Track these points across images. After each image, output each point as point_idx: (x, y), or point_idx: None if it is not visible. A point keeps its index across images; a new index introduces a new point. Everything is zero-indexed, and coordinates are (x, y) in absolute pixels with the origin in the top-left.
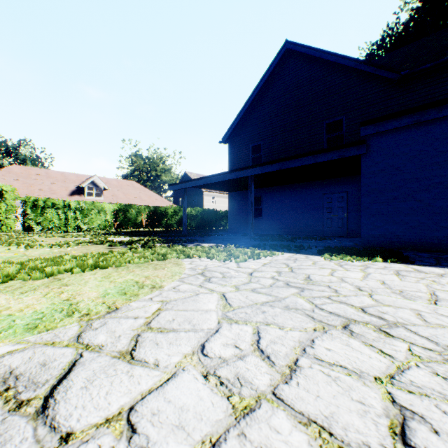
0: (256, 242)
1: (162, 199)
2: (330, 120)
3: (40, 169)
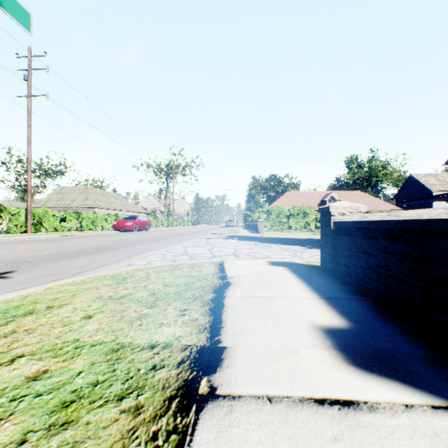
0: None
1: (384, 204)
2: None
3: (299, 192)
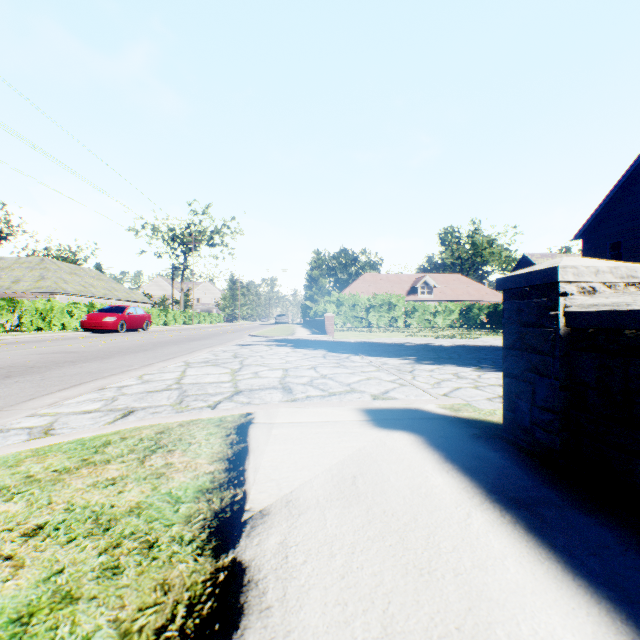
0: None
1: (492, 293)
2: None
3: (381, 275)
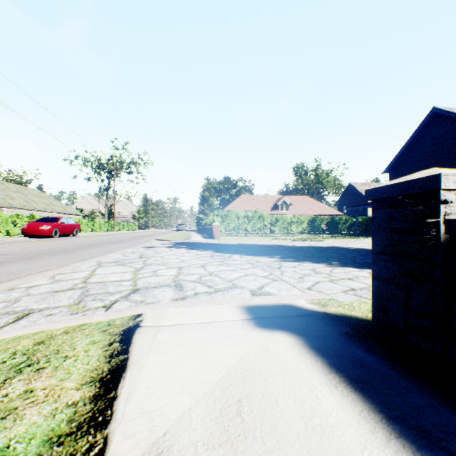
0: None
1: (329, 209)
2: None
3: (253, 196)
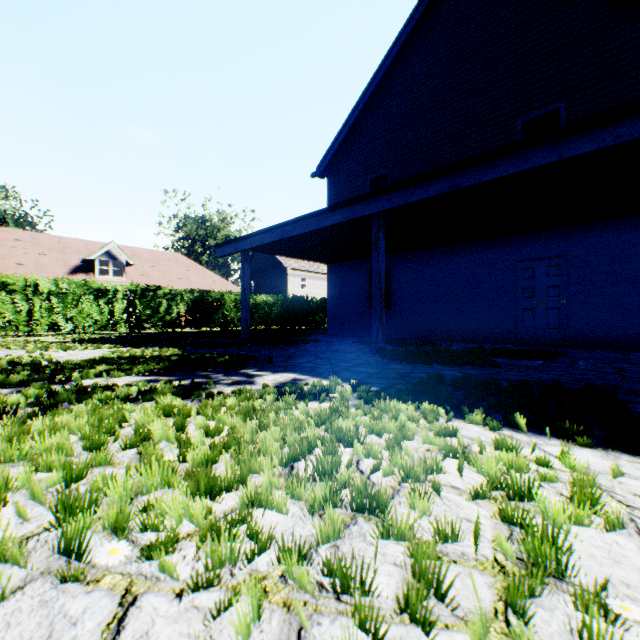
0: (401, 366)
1: (222, 282)
2: (530, 115)
3: (23, 232)
